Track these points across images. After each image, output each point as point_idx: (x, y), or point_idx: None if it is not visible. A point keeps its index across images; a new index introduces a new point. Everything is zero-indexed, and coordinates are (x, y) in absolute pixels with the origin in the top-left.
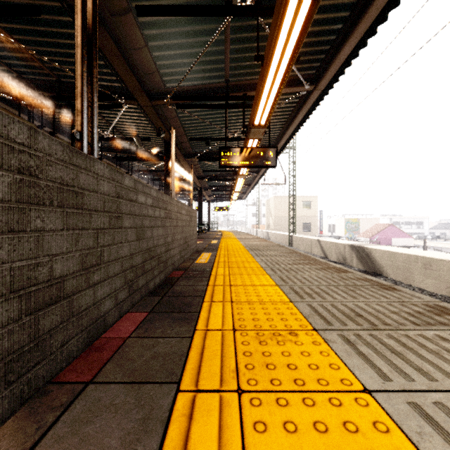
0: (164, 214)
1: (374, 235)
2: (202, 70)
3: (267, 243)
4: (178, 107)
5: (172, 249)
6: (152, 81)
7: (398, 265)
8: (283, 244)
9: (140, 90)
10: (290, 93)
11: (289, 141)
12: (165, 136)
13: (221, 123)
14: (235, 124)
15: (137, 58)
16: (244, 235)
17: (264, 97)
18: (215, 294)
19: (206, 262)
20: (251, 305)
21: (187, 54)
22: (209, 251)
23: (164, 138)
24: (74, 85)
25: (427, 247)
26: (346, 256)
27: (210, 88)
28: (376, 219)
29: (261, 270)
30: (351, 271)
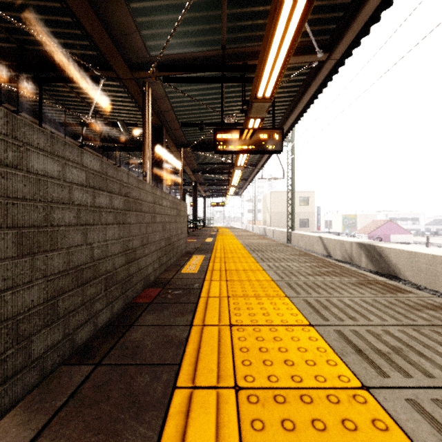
0: (124, 204)
1: (372, 232)
2: (193, 32)
3: (269, 242)
4: (165, 81)
5: (143, 256)
6: (132, 45)
7: (419, 267)
8: (280, 240)
9: (116, 55)
10: (297, 68)
11: (292, 128)
12: (153, 120)
13: (216, 106)
14: (232, 108)
15: (110, 10)
16: (241, 231)
17: (273, 51)
18: (203, 354)
19: (196, 271)
20: (282, 406)
21: (173, 6)
22: (202, 252)
23: (152, 122)
24: (39, 53)
25: (430, 243)
26: (353, 255)
27: (203, 57)
28: (373, 214)
29: (273, 286)
30: (407, 289)
